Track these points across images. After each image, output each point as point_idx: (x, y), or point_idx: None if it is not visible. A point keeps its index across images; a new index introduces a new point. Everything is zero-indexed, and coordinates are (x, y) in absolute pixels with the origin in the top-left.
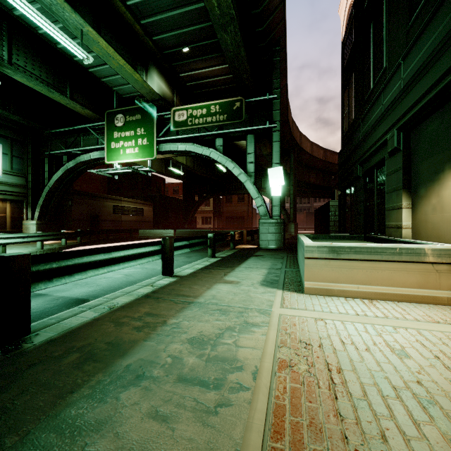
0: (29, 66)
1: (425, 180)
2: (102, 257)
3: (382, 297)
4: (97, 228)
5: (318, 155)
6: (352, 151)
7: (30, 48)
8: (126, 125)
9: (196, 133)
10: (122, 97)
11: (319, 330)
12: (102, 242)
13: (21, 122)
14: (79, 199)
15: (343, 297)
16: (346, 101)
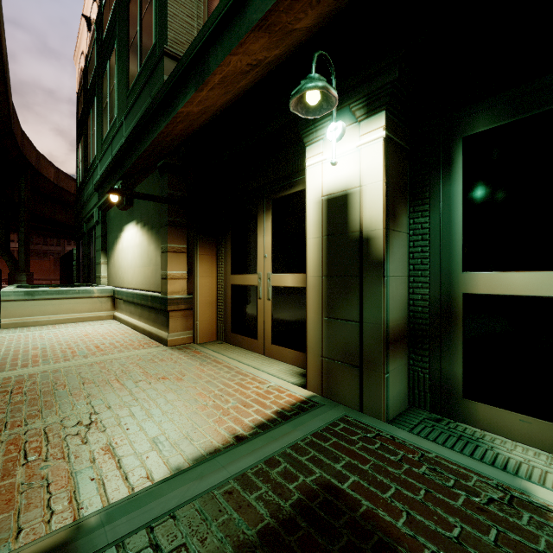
0: None
1: (111, 247)
2: None
3: (67, 321)
4: None
5: (68, 187)
6: (81, 207)
7: None
8: None
9: None
10: None
11: (2, 339)
12: None
13: None
14: None
15: (37, 326)
16: (80, 156)
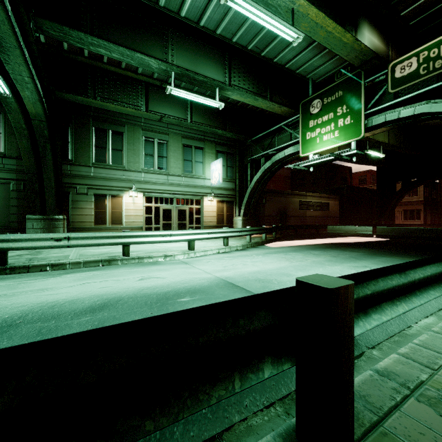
0: (241, 83)
1: None
2: (399, 280)
3: None
4: (285, 224)
5: None
6: None
7: (242, 68)
8: (323, 109)
9: (435, 83)
10: (315, 83)
11: None
12: (293, 238)
13: (233, 137)
14: (270, 197)
15: None
16: None
